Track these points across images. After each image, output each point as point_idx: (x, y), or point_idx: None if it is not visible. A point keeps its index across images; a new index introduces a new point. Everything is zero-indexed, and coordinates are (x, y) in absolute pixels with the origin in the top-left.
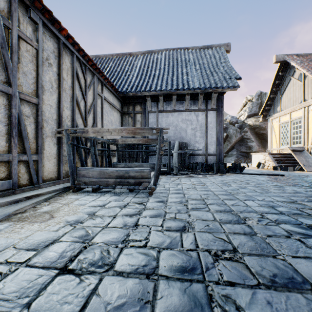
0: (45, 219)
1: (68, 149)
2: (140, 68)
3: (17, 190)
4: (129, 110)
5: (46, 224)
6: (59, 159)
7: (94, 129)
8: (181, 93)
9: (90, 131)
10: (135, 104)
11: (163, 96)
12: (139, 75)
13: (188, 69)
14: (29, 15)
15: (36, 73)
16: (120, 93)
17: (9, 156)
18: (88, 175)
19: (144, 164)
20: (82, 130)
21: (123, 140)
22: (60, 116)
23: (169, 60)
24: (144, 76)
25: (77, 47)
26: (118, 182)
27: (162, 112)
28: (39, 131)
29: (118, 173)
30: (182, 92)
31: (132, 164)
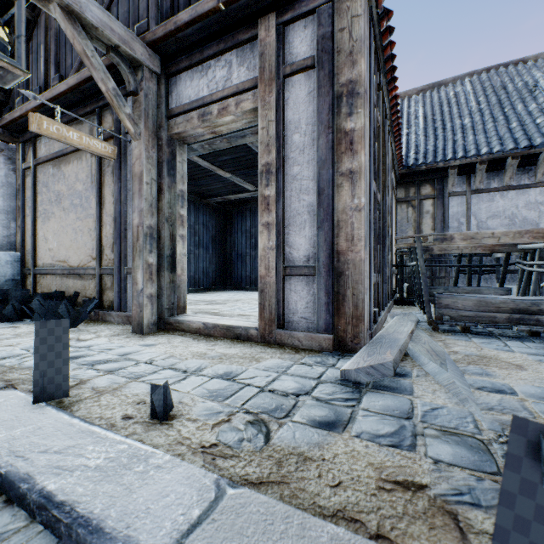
0: (511, 366)
1: (422, 266)
2: (424, 118)
3: (378, 322)
4: (409, 195)
5: (540, 374)
6: (382, 280)
7: (464, 234)
8: (535, 152)
9: (457, 237)
10: (421, 183)
11: (485, 163)
12: (428, 132)
13: (542, 102)
14: (378, 82)
15: (377, 159)
16: (404, 168)
17: (375, 276)
18: (456, 306)
19: (483, 288)
20: (441, 237)
21: (441, 247)
22: (384, 216)
23: (485, 92)
24: (442, 132)
25: (395, 108)
26: (516, 319)
27: (478, 193)
28: (380, 241)
29: (516, 305)
30: (539, 151)
31: (458, 288)
